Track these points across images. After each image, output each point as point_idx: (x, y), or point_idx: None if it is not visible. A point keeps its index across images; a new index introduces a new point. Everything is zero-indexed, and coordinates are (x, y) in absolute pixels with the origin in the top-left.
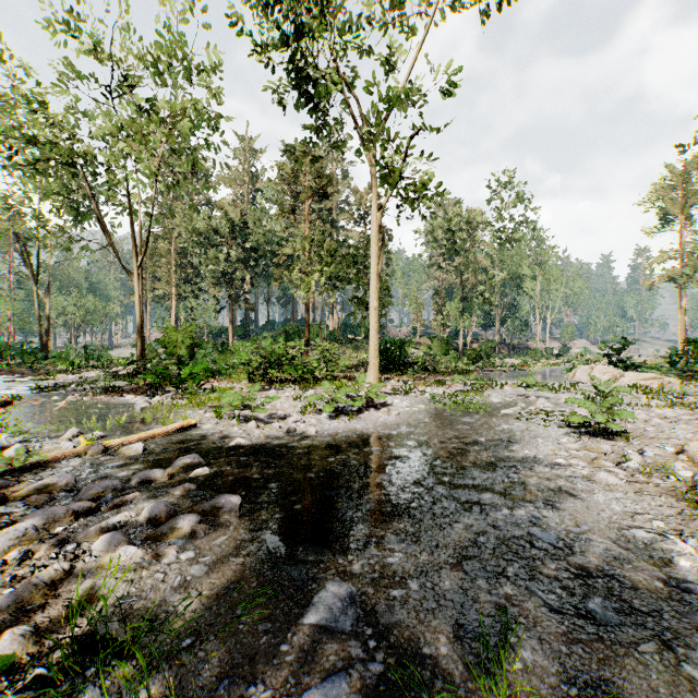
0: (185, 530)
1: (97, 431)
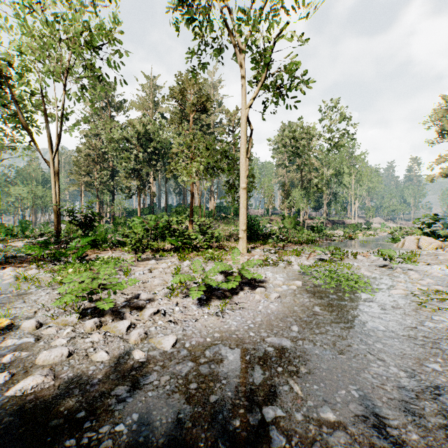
0: None
1: None
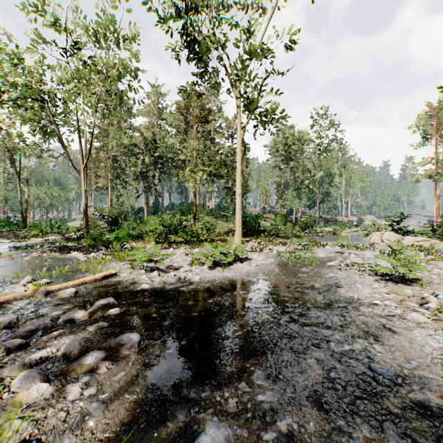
0: (92, 366)
1: (44, 279)
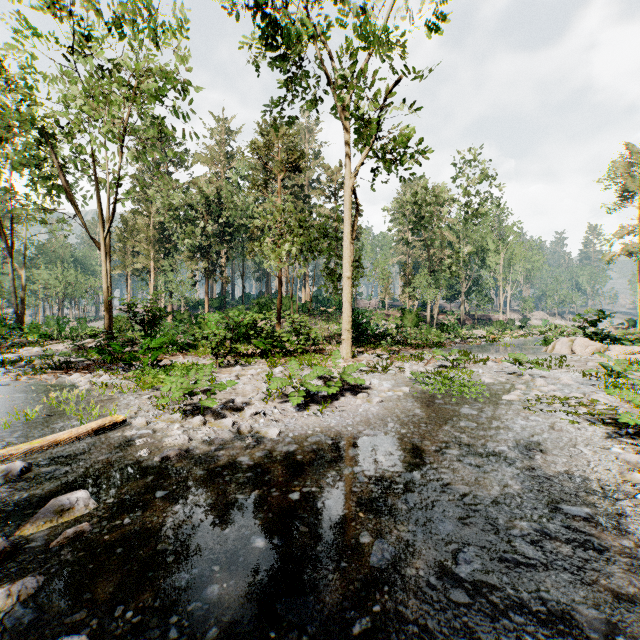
0: None
1: None
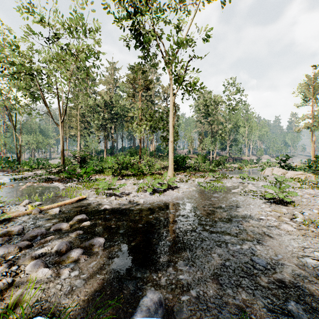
0: (75, 258)
1: (38, 201)
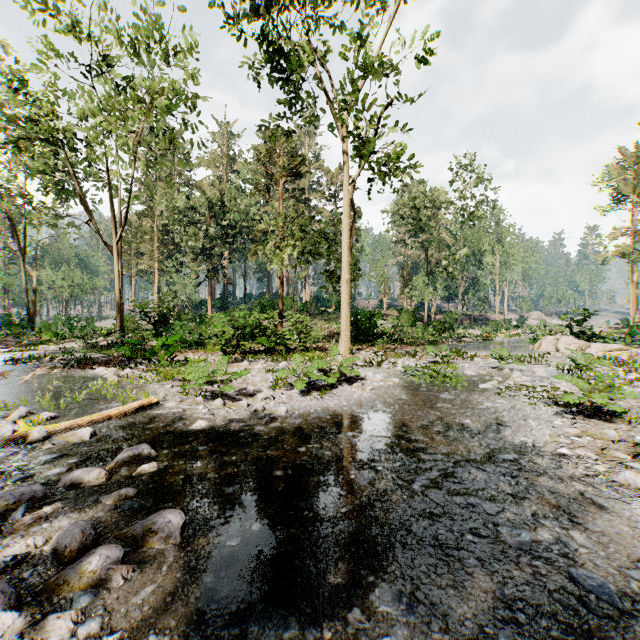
0: (99, 575)
1: (47, 412)
